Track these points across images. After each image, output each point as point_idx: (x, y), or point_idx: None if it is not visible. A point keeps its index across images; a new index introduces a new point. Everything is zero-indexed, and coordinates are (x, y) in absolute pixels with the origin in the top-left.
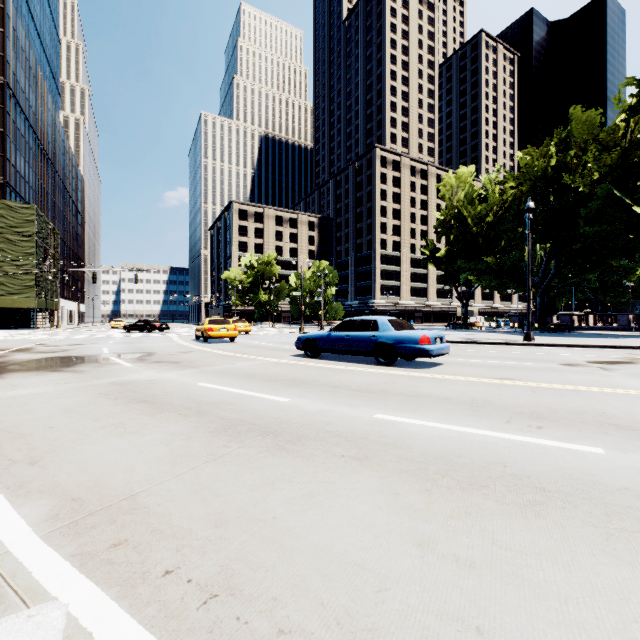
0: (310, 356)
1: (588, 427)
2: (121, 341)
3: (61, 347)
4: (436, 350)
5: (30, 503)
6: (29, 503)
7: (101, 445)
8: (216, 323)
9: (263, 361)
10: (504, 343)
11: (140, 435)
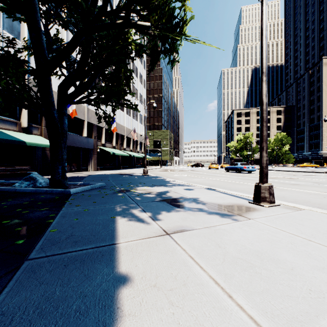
0: (226, 171)
1: (236, 176)
2: (190, 169)
3: (178, 169)
4: (247, 169)
5: (184, 174)
6: (184, 174)
7: (187, 174)
8: (213, 164)
9: (215, 172)
10: (315, 172)
11: (190, 174)
